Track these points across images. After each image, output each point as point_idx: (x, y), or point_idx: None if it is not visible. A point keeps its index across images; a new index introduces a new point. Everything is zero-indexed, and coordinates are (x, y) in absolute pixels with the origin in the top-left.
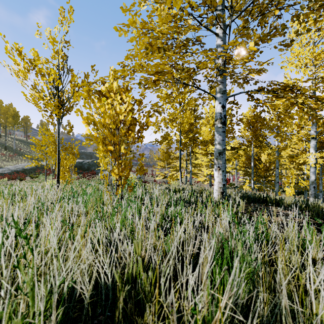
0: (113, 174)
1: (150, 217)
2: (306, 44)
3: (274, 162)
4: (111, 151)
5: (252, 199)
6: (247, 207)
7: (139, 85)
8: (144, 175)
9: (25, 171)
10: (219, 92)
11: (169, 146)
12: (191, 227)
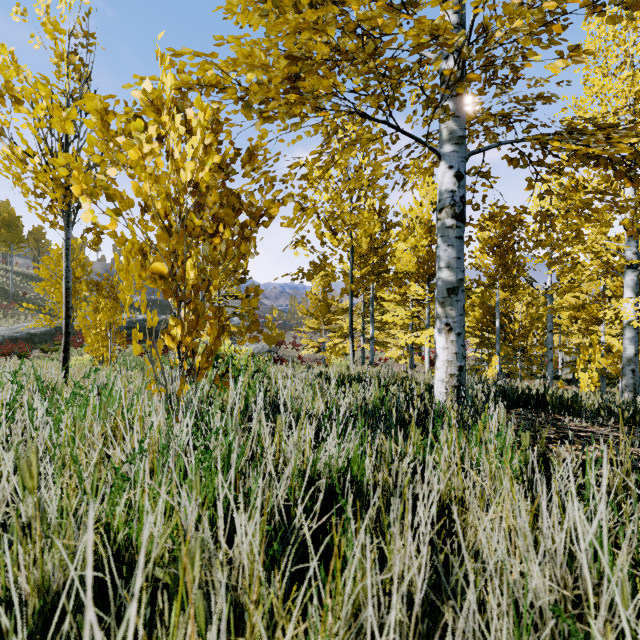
0: (168, 341)
1: (253, 492)
2: (616, 69)
3: (541, 320)
4: (160, 276)
5: (512, 398)
6: (508, 418)
7: (249, 111)
8: (278, 347)
9: (31, 339)
10: (450, 141)
11: (329, 286)
12: (416, 572)
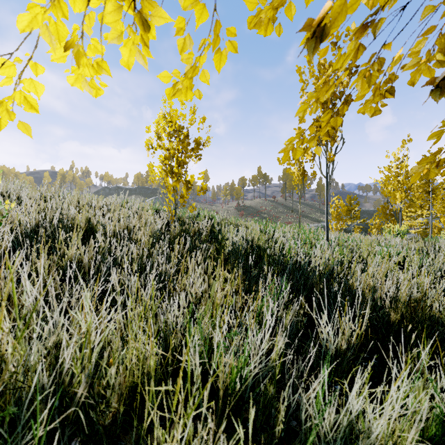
0: None
1: None
2: None
3: None
4: None
5: None
6: None
7: None
8: None
9: None
10: None
11: None
12: None
